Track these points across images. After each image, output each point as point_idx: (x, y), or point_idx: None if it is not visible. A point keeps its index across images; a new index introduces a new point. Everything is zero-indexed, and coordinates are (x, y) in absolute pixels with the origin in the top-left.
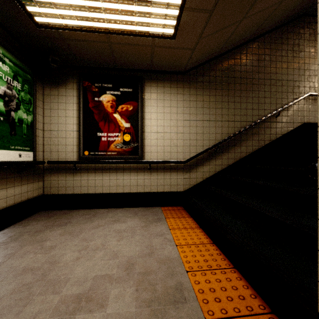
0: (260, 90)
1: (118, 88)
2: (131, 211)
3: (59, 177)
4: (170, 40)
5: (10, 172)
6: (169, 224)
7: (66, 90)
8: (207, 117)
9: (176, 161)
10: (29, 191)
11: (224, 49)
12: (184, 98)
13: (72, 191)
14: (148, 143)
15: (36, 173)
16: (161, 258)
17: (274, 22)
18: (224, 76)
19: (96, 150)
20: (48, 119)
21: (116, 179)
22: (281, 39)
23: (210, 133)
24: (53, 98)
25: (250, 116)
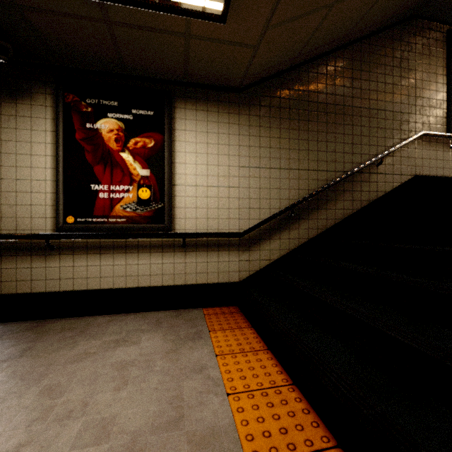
0: (355, 124)
1: (128, 109)
2: (151, 318)
3: (17, 262)
4: (217, 26)
5: None
6: (216, 344)
7: (31, 107)
8: (276, 163)
9: (228, 233)
10: None
11: (303, 55)
12: (241, 132)
13: (43, 287)
14: (181, 204)
15: None
16: (198, 431)
17: (376, 20)
18: (302, 98)
19: (90, 215)
20: None
21: (126, 264)
22: (384, 48)
23: (281, 189)
24: (5, 120)
25: (340, 163)
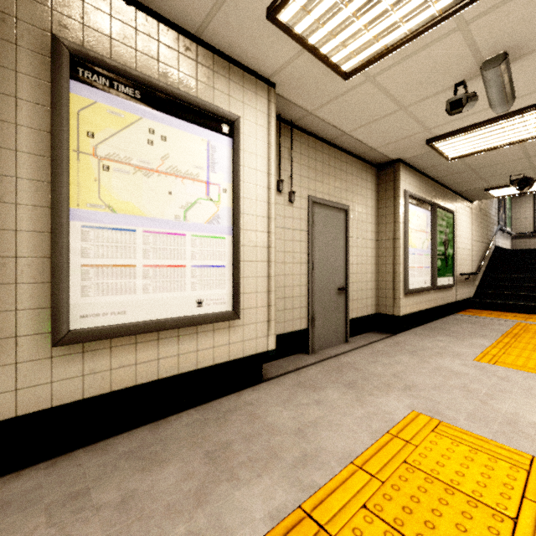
0: None
1: None
2: None
3: (520, 241)
4: None
5: (507, 236)
6: None
7: (525, 198)
8: None
9: None
10: (509, 245)
11: None
12: None
13: (528, 247)
14: None
15: (510, 239)
16: None
17: None
18: None
19: None
20: (514, 214)
21: None
22: None
23: None
24: (517, 203)
25: None
